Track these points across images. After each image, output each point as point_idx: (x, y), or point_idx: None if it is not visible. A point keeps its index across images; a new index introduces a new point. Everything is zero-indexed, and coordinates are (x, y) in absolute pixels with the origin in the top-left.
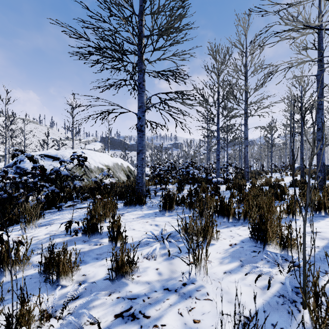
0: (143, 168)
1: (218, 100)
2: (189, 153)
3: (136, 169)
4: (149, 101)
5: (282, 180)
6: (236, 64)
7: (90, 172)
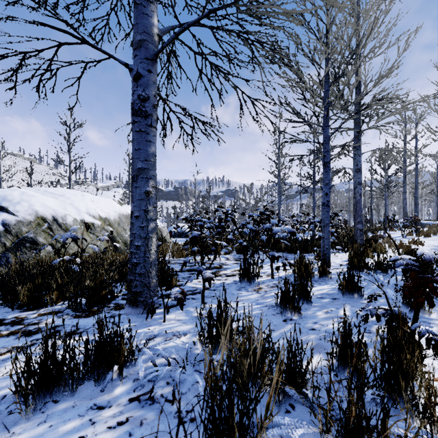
0: (148, 221)
1: (327, 77)
2: (249, 202)
3: (130, 226)
4: (172, 51)
5: (420, 244)
6: (342, 35)
7: (64, 232)
